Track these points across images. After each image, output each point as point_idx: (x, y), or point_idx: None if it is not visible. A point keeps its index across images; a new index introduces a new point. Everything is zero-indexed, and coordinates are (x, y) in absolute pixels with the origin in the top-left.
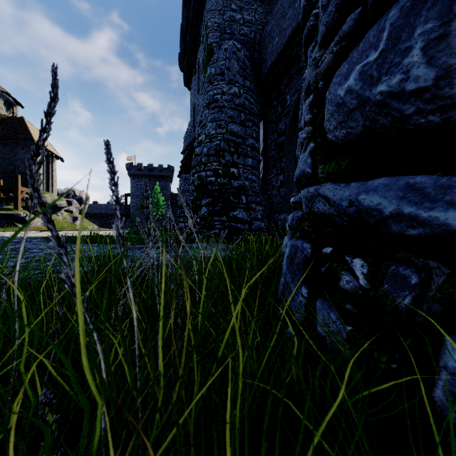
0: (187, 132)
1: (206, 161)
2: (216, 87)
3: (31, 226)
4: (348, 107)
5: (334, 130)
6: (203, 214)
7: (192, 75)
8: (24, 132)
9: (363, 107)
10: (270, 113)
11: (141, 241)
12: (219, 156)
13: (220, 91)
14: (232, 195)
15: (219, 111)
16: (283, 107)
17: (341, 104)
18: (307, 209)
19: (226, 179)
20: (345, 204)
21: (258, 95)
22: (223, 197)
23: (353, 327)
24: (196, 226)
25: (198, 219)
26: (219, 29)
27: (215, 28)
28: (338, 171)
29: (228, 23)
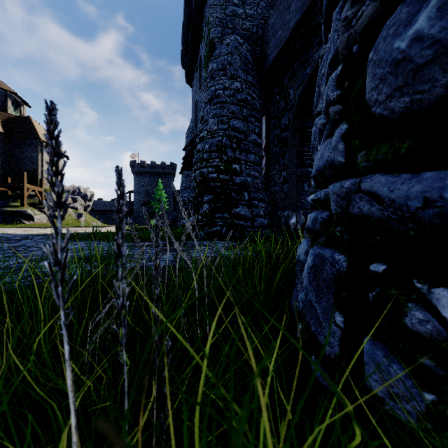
0: (189, 129)
1: (208, 157)
2: (218, 82)
3: (37, 223)
4: (416, 63)
5: (387, 100)
6: (205, 210)
7: (194, 72)
8: (31, 130)
9: (447, 57)
10: (272, 108)
11: (143, 238)
12: (220, 152)
13: (222, 86)
14: (234, 192)
15: (220, 107)
16: (287, 101)
17: (402, 60)
18: (339, 210)
19: (228, 176)
20: (414, 205)
21: (260, 90)
22: (225, 193)
23: (436, 396)
24: (197, 223)
25: (200, 216)
26: (221, 24)
27: (217, 23)
28: (393, 157)
29: (230, 18)
